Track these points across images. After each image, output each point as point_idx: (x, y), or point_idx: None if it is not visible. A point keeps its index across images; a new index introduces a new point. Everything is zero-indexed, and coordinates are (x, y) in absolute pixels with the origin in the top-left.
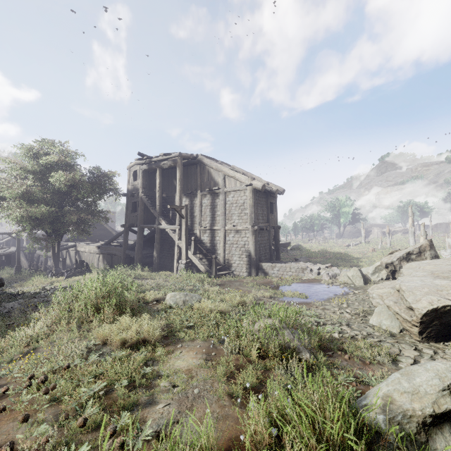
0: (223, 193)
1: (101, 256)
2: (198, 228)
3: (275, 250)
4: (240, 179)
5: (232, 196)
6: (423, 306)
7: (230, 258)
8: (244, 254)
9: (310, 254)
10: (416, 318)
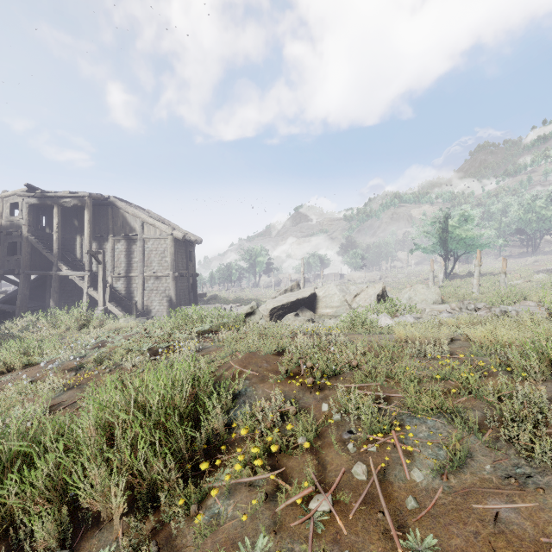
0: (142, 240)
1: None
2: (110, 275)
3: (194, 296)
4: (161, 228)
5: (152, 243)
6: (271, 307)
7: (150, 305)
8: (165, 299)
9: (226, 301)
10: (268, 313)
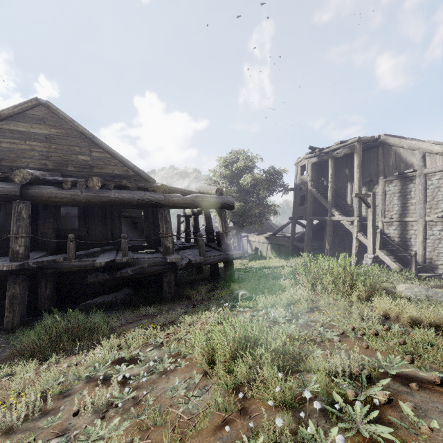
0: (422, 175)
1: (269, 246)
2: (380, 220)
3: None
4: None
5: (438, 178)
6: None
7: (435, 258)
8: None
9: None
10: None
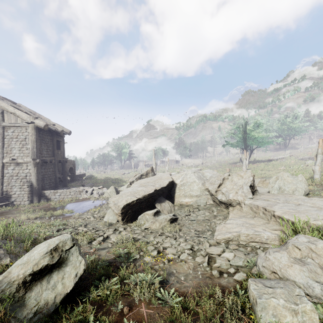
0: (1, 127)
1: None
2: None
3: (63, 179)
4: (21, 116)
5: (12, 131)
6: (123, 203)
7: (10, 190)
8: (26, 185)
9: (96, 181)
10: (120, 211)
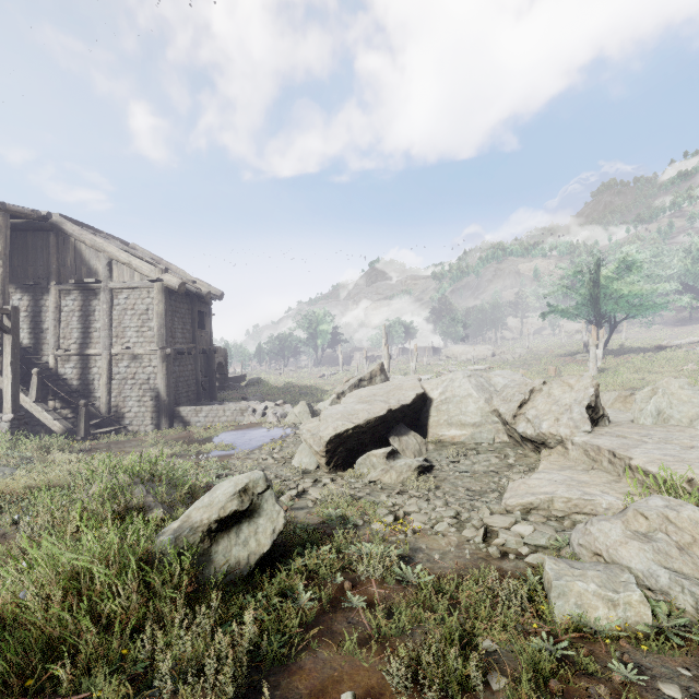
0: (108, 290)
1: None
2: (51, 353)
3: (210, 386)
4: (141, 269)
5: (126, 296)
6: (329, 433)
7: (122, 404)
8: (149, 395)
9: (269, 390)
10: (323, 448)
